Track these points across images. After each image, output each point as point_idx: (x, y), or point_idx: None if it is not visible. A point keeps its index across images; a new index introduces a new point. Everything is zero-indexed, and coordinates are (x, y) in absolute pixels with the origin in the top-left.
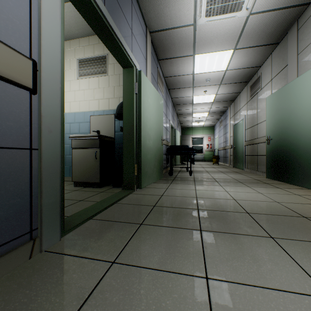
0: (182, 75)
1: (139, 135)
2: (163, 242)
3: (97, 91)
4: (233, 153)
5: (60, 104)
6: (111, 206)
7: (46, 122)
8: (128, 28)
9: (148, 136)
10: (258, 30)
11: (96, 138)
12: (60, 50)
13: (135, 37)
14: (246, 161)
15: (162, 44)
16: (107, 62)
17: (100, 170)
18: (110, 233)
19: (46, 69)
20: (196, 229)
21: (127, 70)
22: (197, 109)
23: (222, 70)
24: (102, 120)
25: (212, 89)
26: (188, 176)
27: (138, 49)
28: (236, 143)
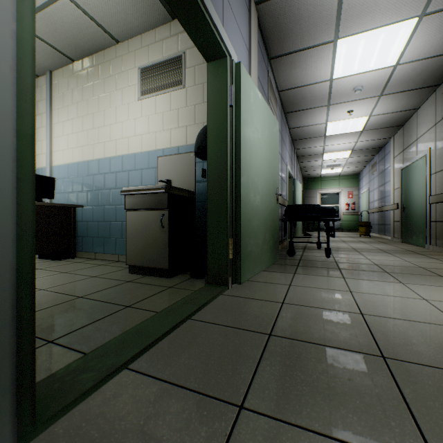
0: (310, 83)
1: (236, 183)
2: None
3: (168, 115)
4: (402, 218)
5: (16, 79)
6: (178, 328)
7: None
8: None
9: (254, 186)
10: None
11: (163, 191)
12: None
13: (230, 2)
14: (432, 232)
15: (276, 25)
16: (183, 66)
17: (170, 248)
18: None
19: None
20: None
21: (214, 64)
22: (332, 145)
23: (387, 66)
24: (176, 163)
25: (363, 106)
26: (324, 259)
27: (234, 26)
28: (408, 199)
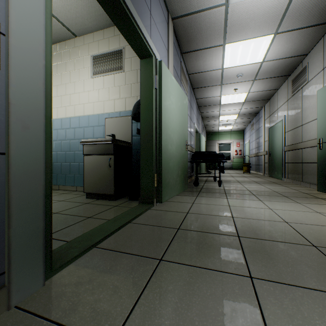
0: (209, 70)
1: (159, 138)
2: (194, 301)
3: (113, 90)
4: (269, 161)
5: (45, 89)
6: (123, 227)
7: (18, 113)
8: (146, 8)
9: (171, 140)
10: (308, 5)
11: (110, 142)
12: (43, 11)
13: (155, 21)
14: (286, 170)
15: (186, 33)
16: (123, 57)
17: (115, 180)
18: (115, 276)
19: (19, 34)
20: (242, 274)
21: (145, 61)
22: (225, 110)
23: (257, 62)
24: (118, 122)
25: (243, 86)
26: (217, 187)
27: (158, 36)
28: (272, 148)
